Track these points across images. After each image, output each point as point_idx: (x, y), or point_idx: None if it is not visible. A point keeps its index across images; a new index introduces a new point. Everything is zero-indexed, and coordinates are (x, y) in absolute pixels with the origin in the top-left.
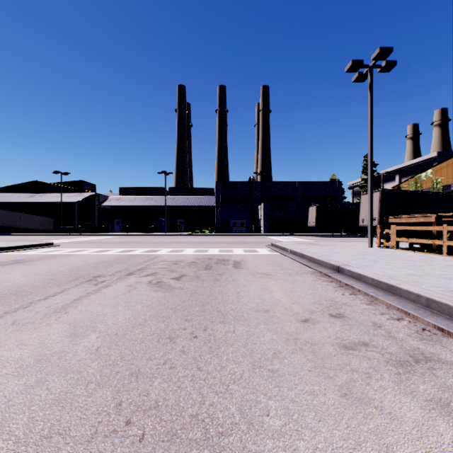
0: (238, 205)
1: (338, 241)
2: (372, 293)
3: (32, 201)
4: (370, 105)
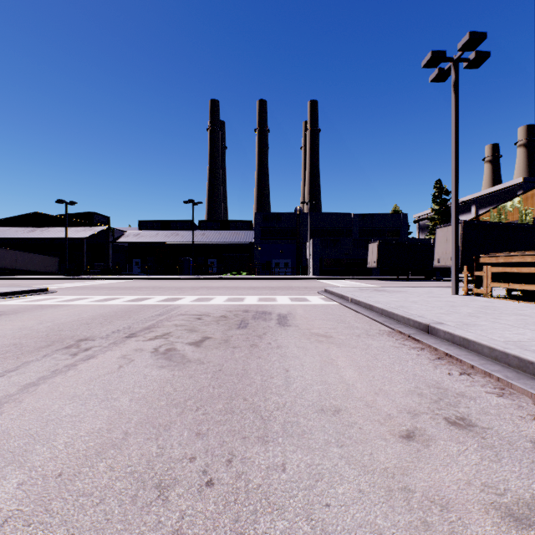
0: (282, 242)
1: (407, 285)
2: (498, 373)
3: (32, 237)
4: (455, 110)
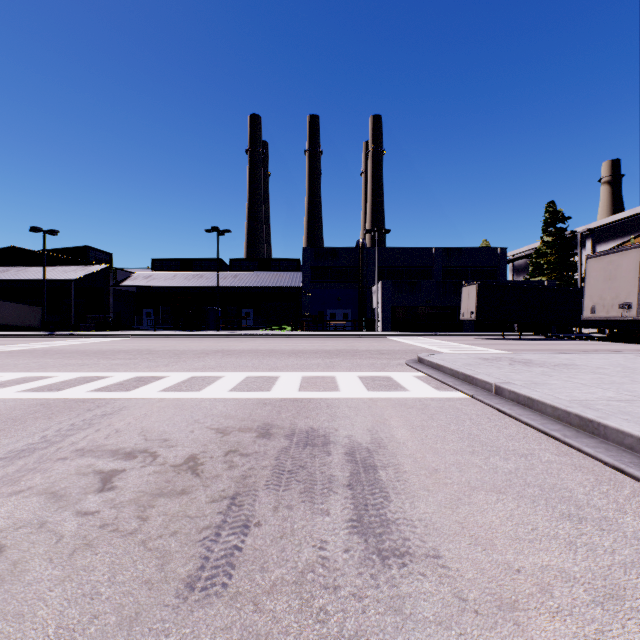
0: (340, 286)
1: (533, 348)
2: None
3: (1, 278)
4: None
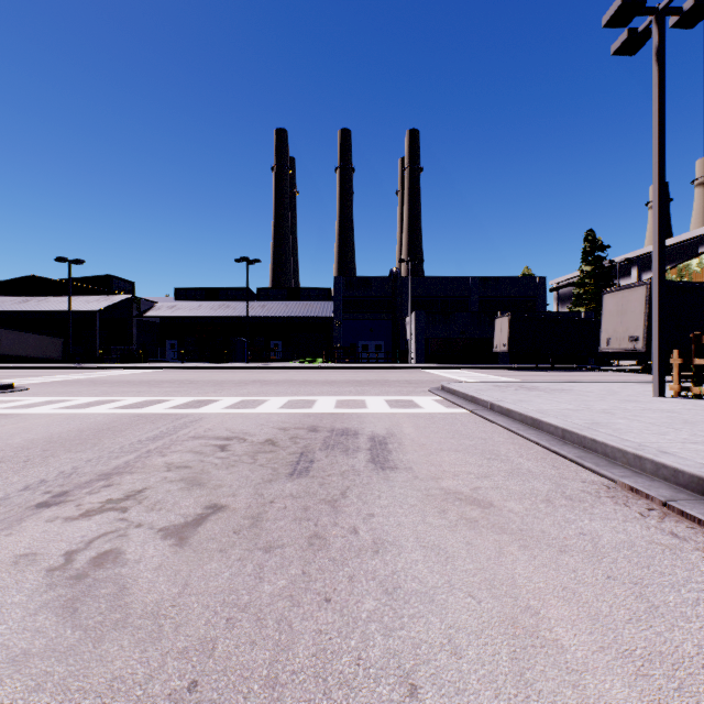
0: (372, 316)
1: (557, 378)
2: None
3: (23, 309)
4: (659, 94)
